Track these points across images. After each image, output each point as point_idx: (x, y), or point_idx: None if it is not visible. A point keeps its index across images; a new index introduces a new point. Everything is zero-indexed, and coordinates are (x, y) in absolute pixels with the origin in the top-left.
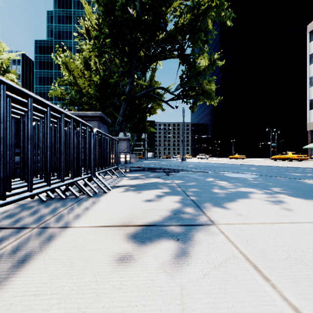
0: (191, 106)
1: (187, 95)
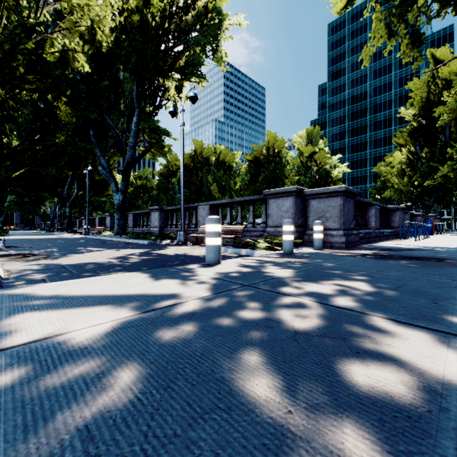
0: None
1: None
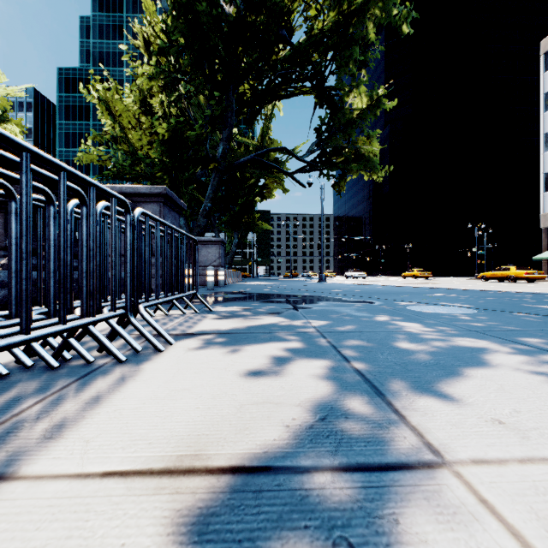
0: (337, 183)
1: (328, 162)
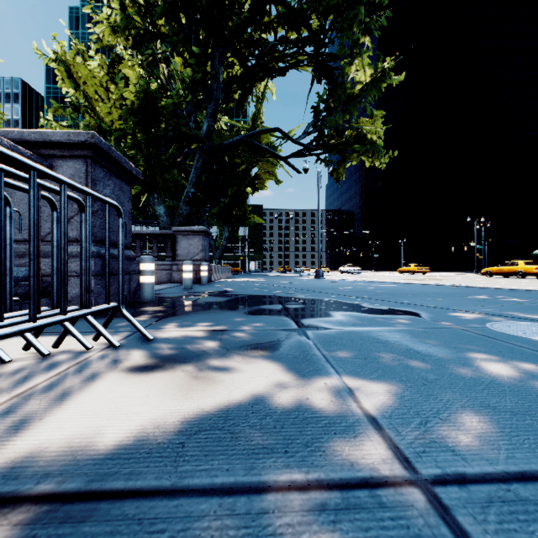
0: (335, 169)
1: (326, 145)
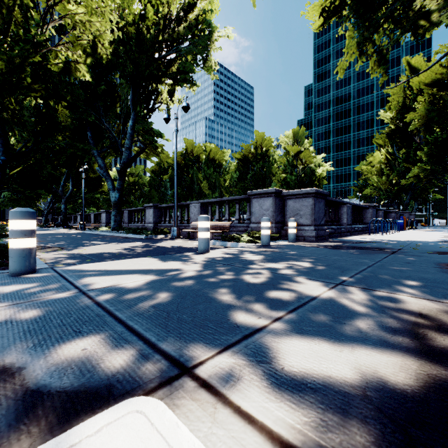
0: None
1: None
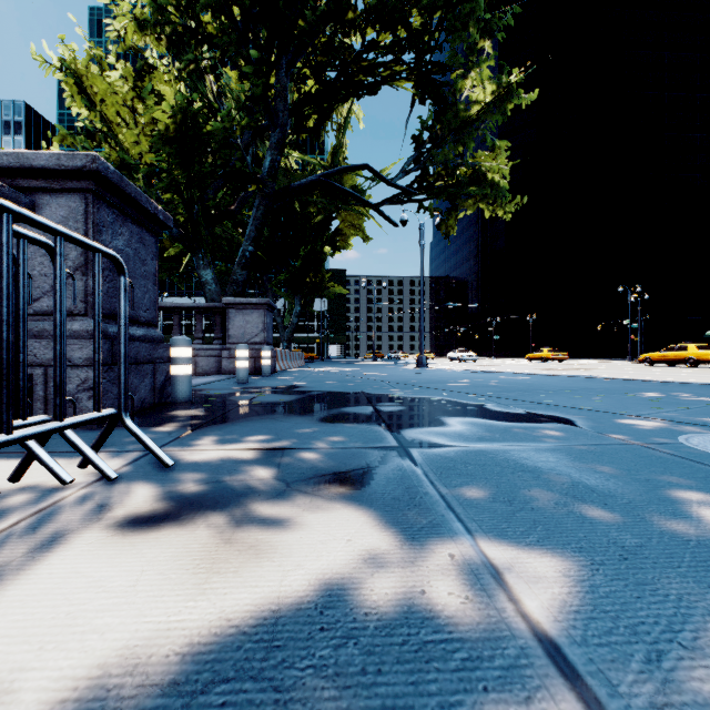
0: (444, 221)
1: (432, 187)
